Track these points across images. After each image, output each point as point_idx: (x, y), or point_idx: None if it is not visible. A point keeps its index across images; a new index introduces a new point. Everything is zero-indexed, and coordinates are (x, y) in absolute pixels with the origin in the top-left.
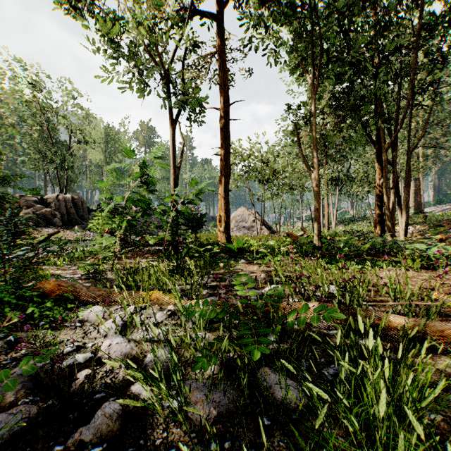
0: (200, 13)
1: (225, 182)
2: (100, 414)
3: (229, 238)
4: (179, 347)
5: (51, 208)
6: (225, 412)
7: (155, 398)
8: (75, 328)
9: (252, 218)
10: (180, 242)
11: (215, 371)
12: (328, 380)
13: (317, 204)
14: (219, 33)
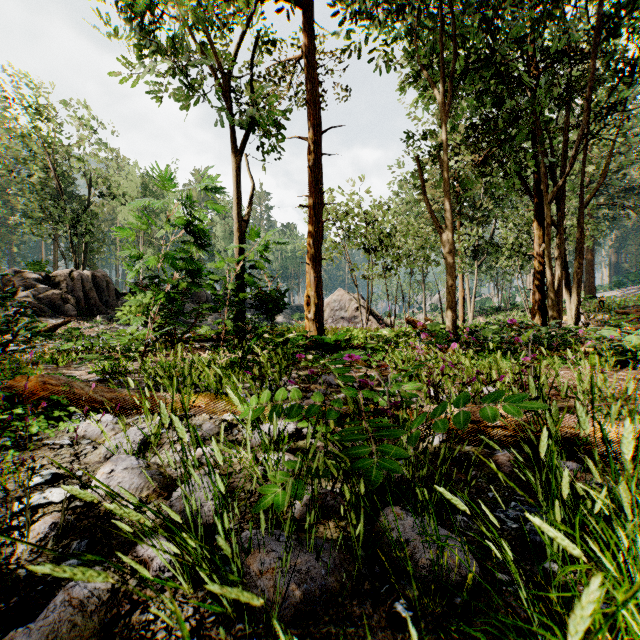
0: None
1: (315, 246)
2: (60, 599)
3: (321, 329)
4: (236, 475)
5: (62, 289)
6: (318, 593)
7: (178, 566)
8: (61, 448)
9: (355, 305)
10: (249, 332)
11: (299, 514)
12: (511, 530)
13: (451, 278)
14: (307, 26)
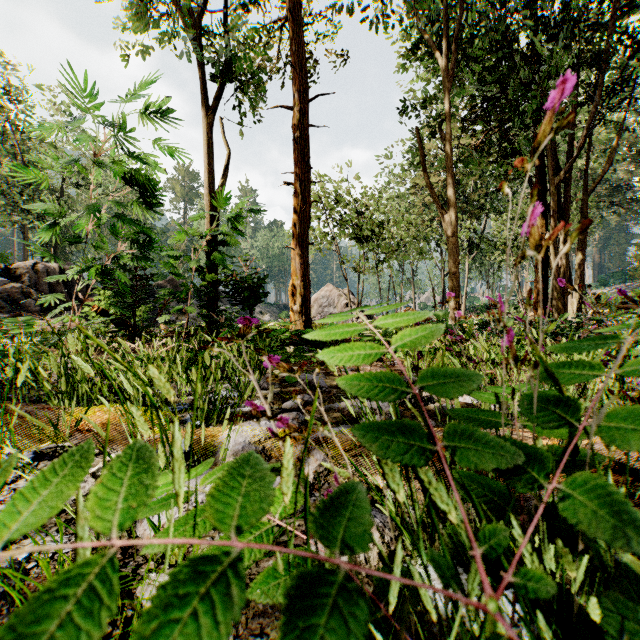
0: None
1: (301, 228)
2: None
3: (308, 323)
4: None
5: (24, 283)
6: None
7: None
8: None
9: (344, 301)
10: (221, 324)
11: None
12: None
13: (454, 265)
14: None
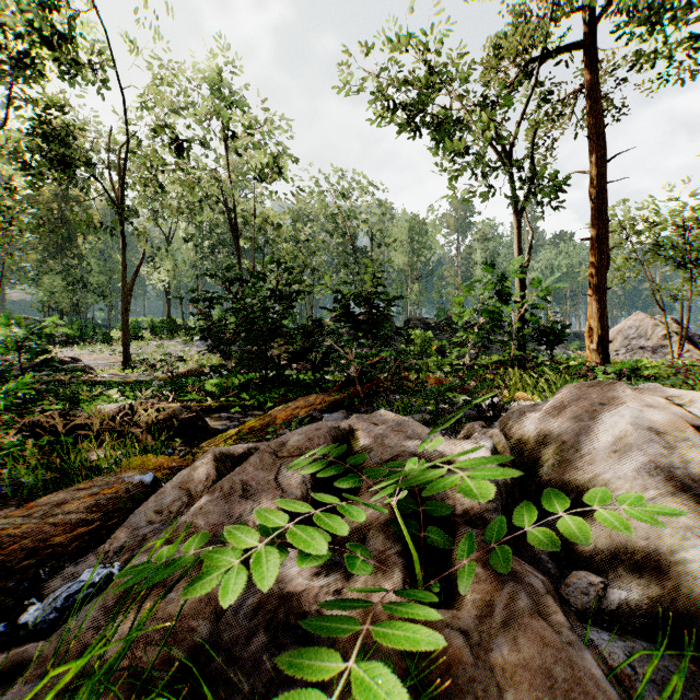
0: (557, 52)
1: (598, 277)
2: None
3: (606, 360)
4: None
5: None
6: None
7: None
8: None
9: (661, 332)
10: (529, 361)
11: None
12: None
13: None
14: (588, 63)
